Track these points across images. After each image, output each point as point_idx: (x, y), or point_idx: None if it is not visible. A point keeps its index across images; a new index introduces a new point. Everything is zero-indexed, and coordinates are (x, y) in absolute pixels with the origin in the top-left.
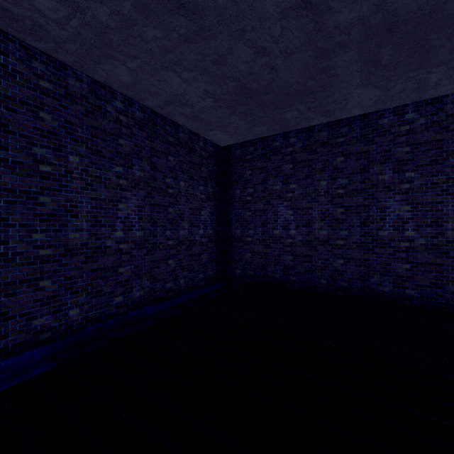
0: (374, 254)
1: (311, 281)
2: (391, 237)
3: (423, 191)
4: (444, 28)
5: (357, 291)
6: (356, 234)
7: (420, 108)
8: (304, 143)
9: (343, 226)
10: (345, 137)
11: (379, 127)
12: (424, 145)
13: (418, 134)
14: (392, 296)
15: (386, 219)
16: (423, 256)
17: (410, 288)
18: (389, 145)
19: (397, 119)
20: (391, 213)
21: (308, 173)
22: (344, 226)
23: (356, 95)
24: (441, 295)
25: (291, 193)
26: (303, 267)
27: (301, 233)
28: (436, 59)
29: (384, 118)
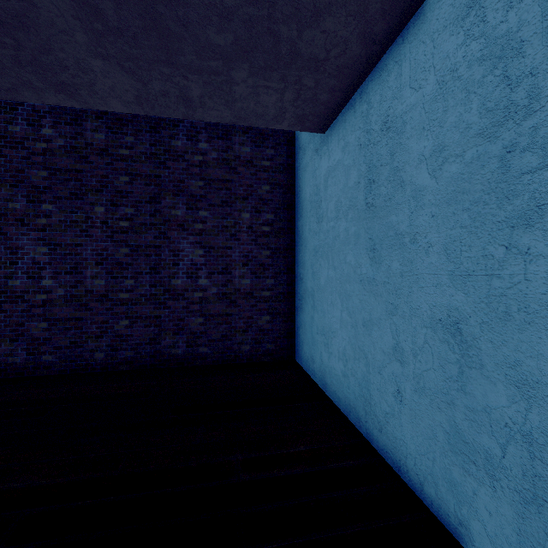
0: (167, 308)
1: (80, 358)
2: (185, 286)
3: (216, 234)
4: (172, 3)
5: (147, 359)
6: (145, 284)
7: (213, 140)
8: (69, 142)
9: (129, 273)
10: (131, 150)
11: (172, 148)
12: (216, 182)
13: (211, 169)
14: (186, 358)
15: (179, 265)
16: (216, 307)
17: (203, 345)
18: (183, 174)
19: (191, 145)
20: (185, 258)
21: (75, 190)
22: (130, 273)
23: (99, 71)
24: (231, 347)
25: (44, 218)
26: (66, 338)
27: (63, 284)
28: (185, 59)
29: (177, 139)
